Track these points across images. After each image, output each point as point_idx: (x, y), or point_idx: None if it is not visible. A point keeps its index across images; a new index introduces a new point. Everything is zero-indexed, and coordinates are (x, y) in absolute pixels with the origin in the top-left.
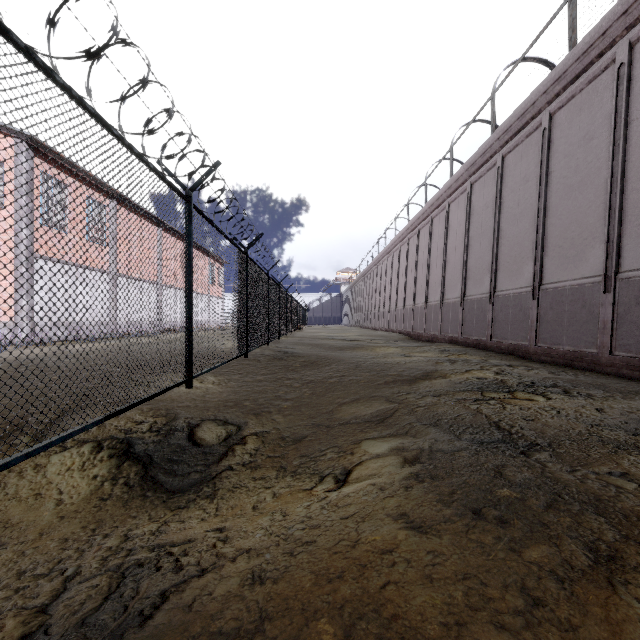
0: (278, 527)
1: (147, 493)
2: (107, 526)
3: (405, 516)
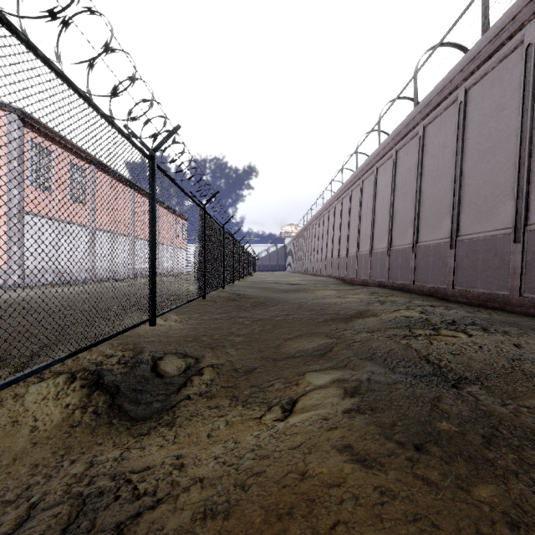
0: (230, 456)
1: (113, 421)
2: (75, 452)
3: (349, 449)
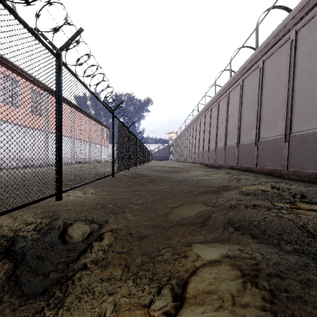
0: None
1: (4, 297)
2: None
3: None
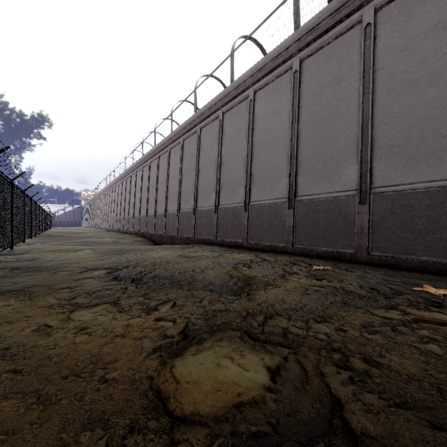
0: None
1: None
2: None
3: None
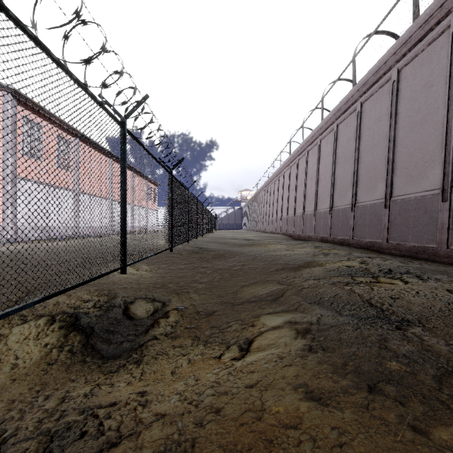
0: (190, 394)
1: (86, 359)
2: (49, 388)
3: (304, 388)
